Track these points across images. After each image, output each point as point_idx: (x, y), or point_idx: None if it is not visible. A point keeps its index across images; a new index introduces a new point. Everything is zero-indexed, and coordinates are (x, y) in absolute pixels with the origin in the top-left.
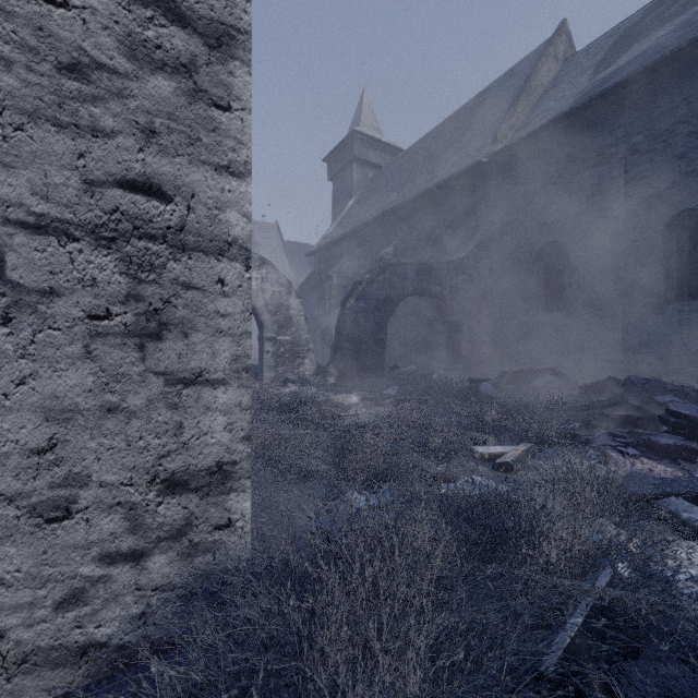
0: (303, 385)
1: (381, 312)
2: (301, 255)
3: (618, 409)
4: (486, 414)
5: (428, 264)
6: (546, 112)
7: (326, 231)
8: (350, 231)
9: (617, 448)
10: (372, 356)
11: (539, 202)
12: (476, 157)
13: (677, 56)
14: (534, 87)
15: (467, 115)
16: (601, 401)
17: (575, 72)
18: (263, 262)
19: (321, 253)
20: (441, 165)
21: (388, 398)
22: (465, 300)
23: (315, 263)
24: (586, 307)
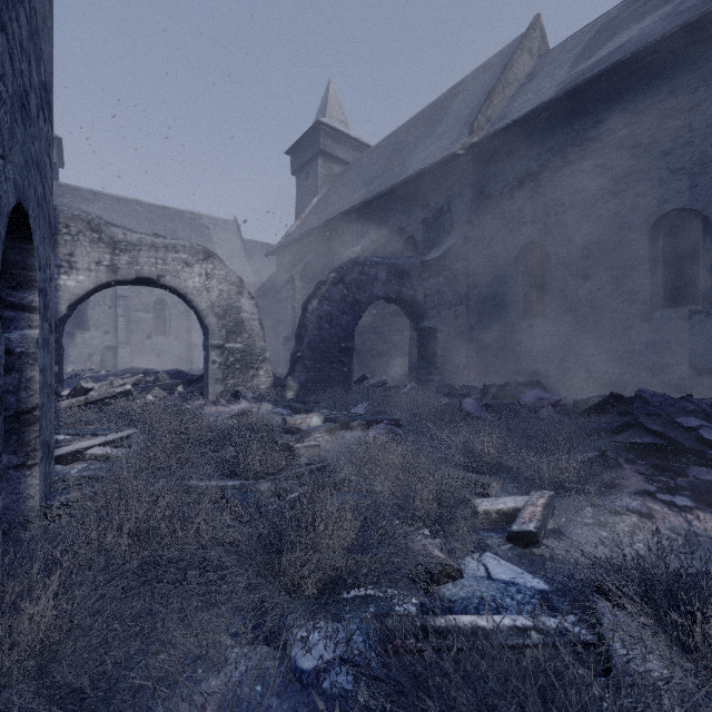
0: (257, 401)
1: (348, 316)
2: (262, 256)
3: (635, 435)
4: (480, 445)
5: (399, 264)
6: (525, 104)
7: (289, 229)
8: (315, 228)
9: (659, 496)
10: (338, 366)
11: (518, 199)
12: (451, 149)
13: (666, 43)
14: (510, 80)
15: (439, 109)
16: (610, 424)
17: (552, 66)
18: (208, 255)
19: (283, 252)
20: (412, 158)
21: (356, 419)
22: (440, 304)
23: (277, 263)
24: (568, 313)
